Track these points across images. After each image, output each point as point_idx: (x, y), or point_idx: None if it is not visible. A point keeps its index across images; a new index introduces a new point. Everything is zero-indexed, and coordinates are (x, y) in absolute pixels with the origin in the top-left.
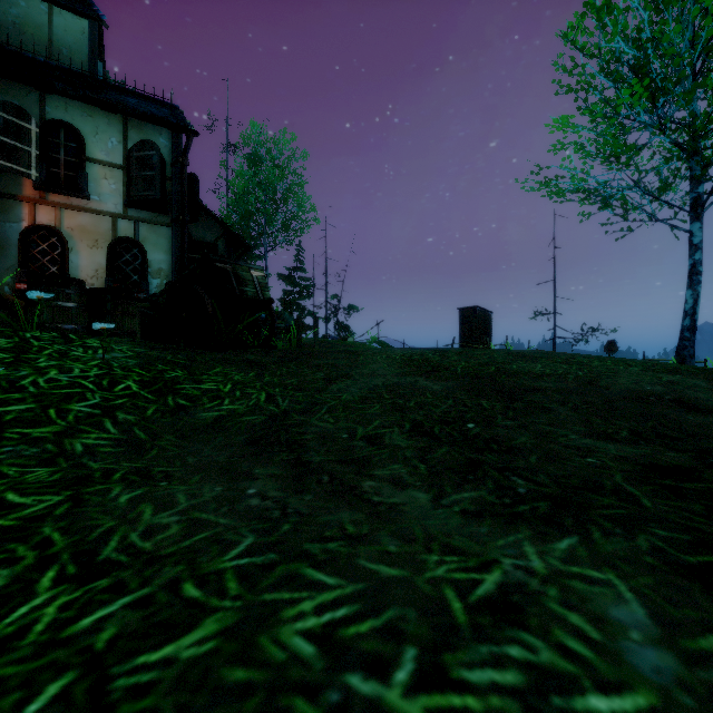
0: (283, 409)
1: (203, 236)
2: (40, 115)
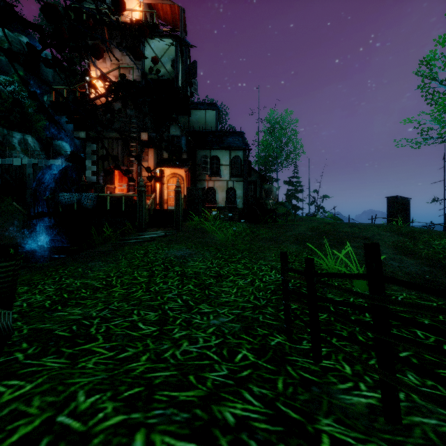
0: (274, 236)
1: (251, 178)
2: (210, 155)
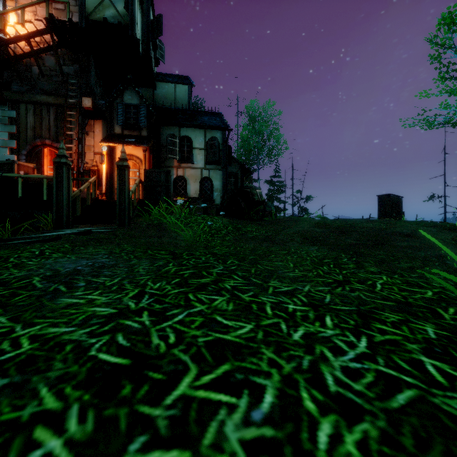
0: (269, 235)
1: (231, 170)
2: (179, 135)
